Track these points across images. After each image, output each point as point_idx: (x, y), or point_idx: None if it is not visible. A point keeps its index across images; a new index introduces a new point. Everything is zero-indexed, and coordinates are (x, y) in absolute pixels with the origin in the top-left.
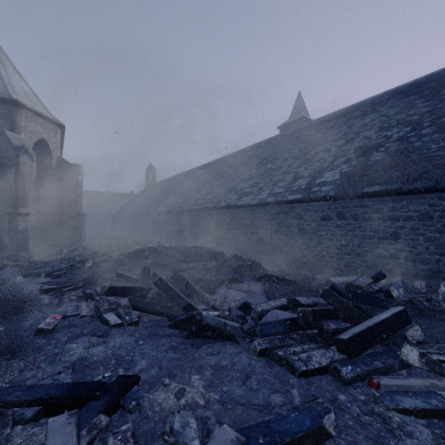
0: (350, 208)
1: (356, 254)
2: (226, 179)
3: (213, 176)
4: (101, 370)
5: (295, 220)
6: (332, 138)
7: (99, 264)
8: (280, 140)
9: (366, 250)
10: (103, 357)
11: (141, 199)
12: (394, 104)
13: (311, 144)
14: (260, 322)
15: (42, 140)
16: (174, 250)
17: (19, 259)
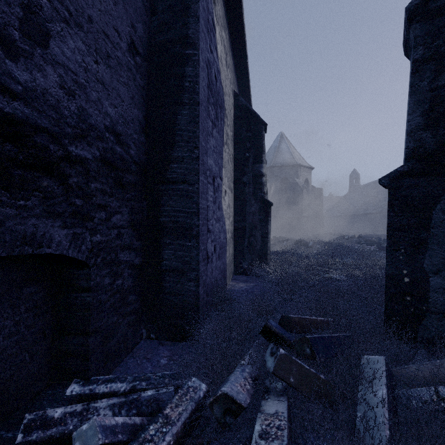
0: None
1: None
2: None
3: None
4: None
5: None
6: None
7: (349, 238)
8: None
9: None
10: None
11: (347, 201)
12: None
13: None
14: None
15: (305, 179)
16: None
17: (303, 237)
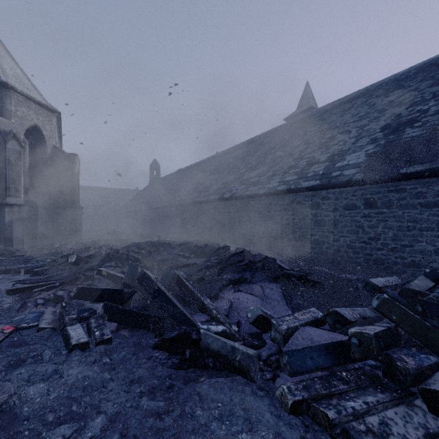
0: (381, 193)
1: (389, 249)
2: (231, 169)
3: (218, 168)
4: (23, 438)
5: (311, 210)
6: (350, 119)
7: (85, 259)
8: (289, 127)
9: (403, 244)
10: (39, 407)
11: (145, 194)
12: (426, 77)
13: (325, 127)
14: (285, 346)
15: (35, 127)
16: (174, 245)
17: (5, 254)
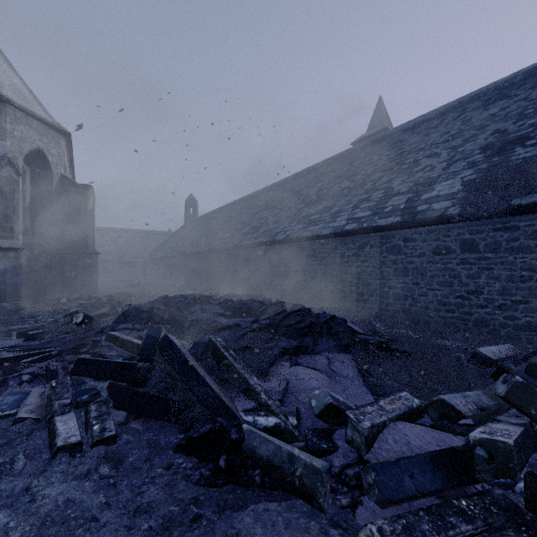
0: (484, 233)
1: (496, 307)
2: (285, 205)
3: (268, 203)
4: None
5: (389, 256)
6: (439, 139)
7: (95, 319)
8: (359, 152)
9: (514, 300)
10: None
11: (179, 237)
12: None
13: (406, 150)
14: (369, 454)
15: (37, 151)
16: (213, 300)
17: None
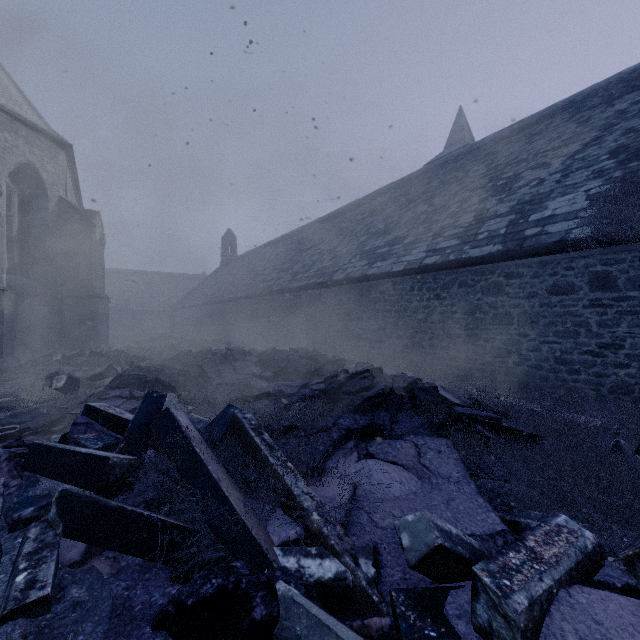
0: (626, 262)
1: None
2: (344, 237)
3: (323, 237)
4: None
5: (485, 298)
6: (547, 146)
7: (85, 383)
8: (437, 170)
9: None
10: None
11: (213, 280)
12: None
13: (502, 163)
14: None
15: (27, 167)
16: (250, 356)
17: None
